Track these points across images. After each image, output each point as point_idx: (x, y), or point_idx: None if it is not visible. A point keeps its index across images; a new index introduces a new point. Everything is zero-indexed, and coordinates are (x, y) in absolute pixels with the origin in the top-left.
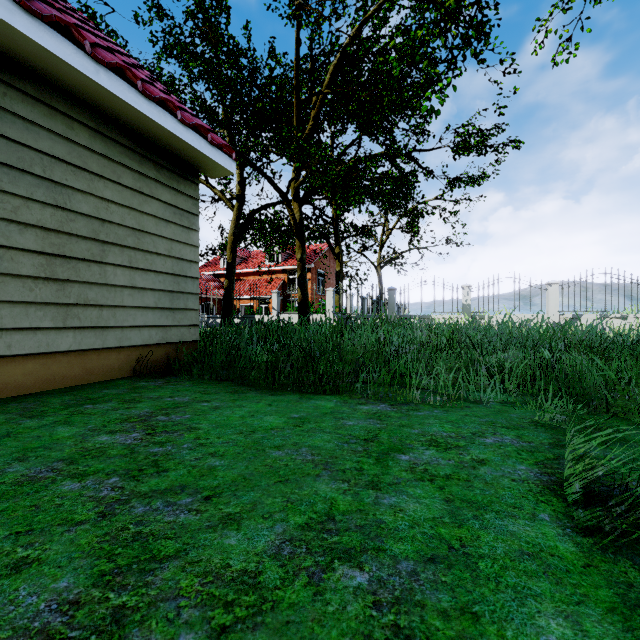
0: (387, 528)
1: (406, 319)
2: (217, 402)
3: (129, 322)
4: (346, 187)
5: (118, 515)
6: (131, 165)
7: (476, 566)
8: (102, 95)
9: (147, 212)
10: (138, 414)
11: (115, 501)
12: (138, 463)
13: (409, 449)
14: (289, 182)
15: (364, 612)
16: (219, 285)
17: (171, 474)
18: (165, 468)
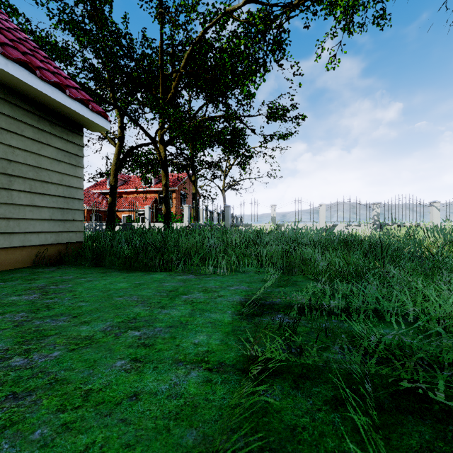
0: (158, 320)
1: (237, 226)
2: (91, 278)
3: (30, 229)
4: (195, 138)
5: (25, 325)
6: (31, 123)
7: (187, 327)
8: (10, 78)
9: (44, 155)
10: (37, 286)
11: (23, 321)
12: (37, 307)
13: (190, 293)
14: (156, 131)
15: (133, 341)
16: (106, 200)
17: (56, 310)
18: (53, 308)
